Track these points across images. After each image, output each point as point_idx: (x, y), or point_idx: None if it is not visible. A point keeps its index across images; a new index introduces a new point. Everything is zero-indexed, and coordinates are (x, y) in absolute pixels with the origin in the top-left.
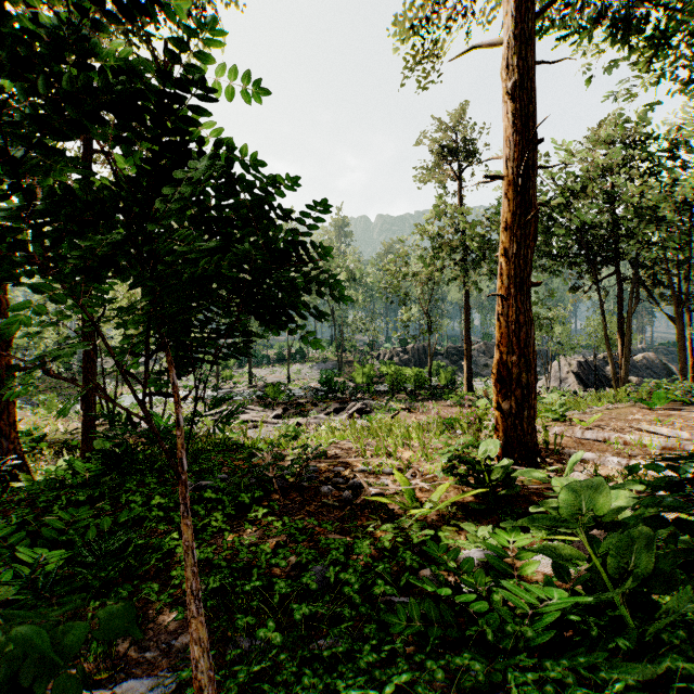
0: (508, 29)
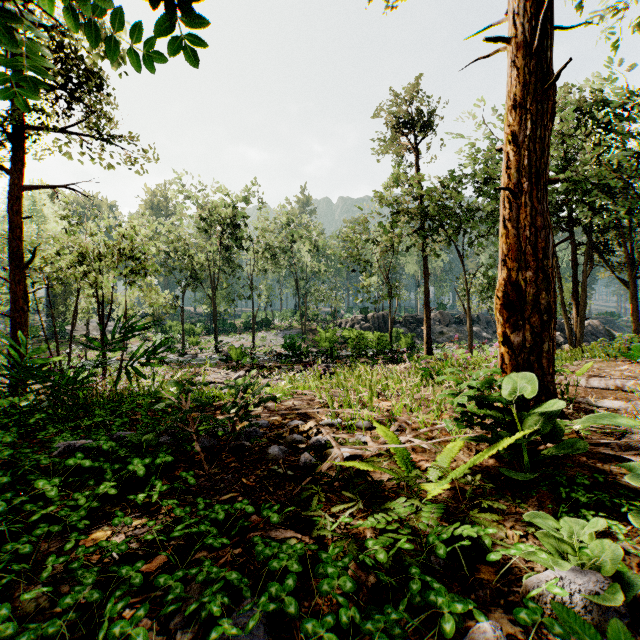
0: None
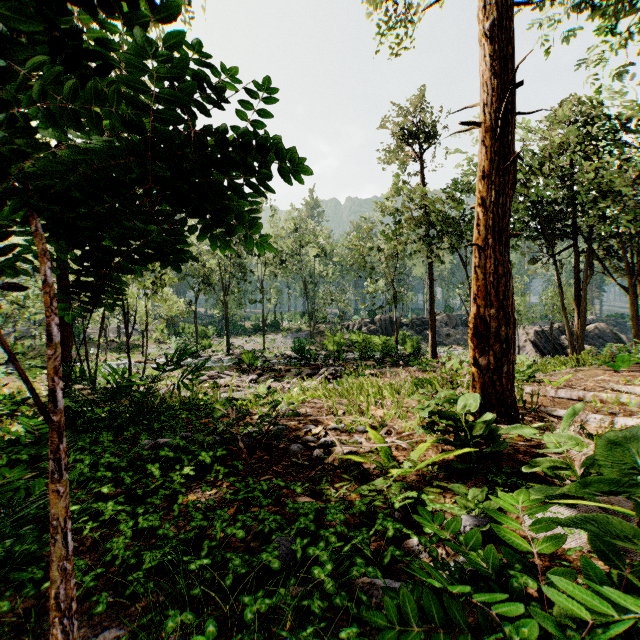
0: None
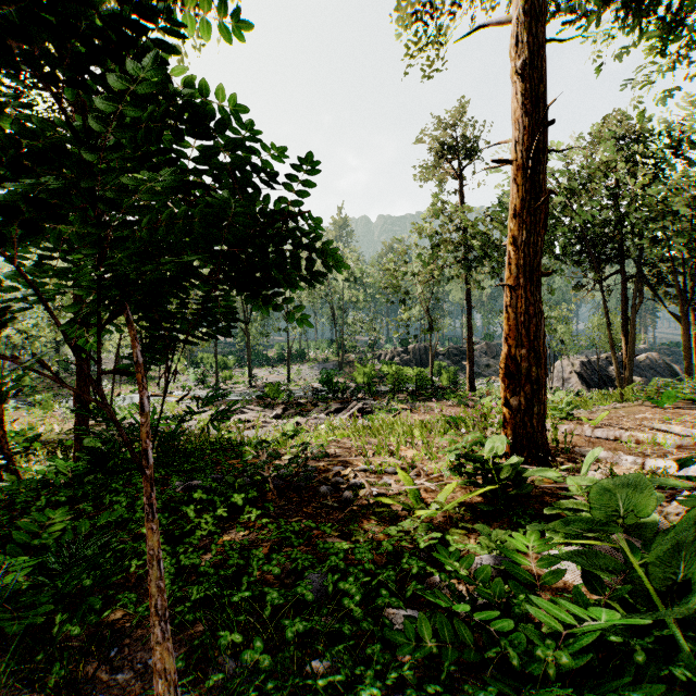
0: (516, 6)
